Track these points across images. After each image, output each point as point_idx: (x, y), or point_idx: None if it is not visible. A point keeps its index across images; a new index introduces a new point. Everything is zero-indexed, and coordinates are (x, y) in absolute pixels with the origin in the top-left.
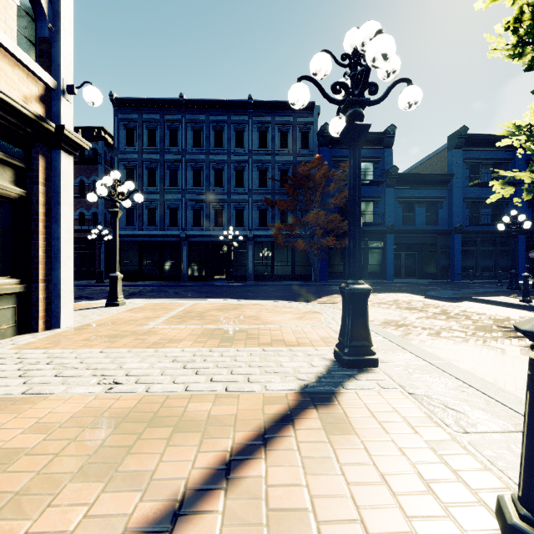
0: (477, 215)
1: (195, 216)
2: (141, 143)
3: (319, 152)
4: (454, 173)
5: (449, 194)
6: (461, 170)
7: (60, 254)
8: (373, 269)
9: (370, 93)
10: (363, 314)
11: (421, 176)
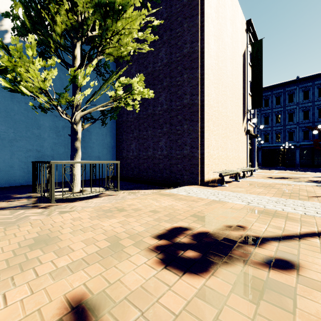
0: None
1: (265, 138)
2: None
3: None
4: None
5: None
6: None
7: (255, 158)
8: None
9: None
10: None
11: None
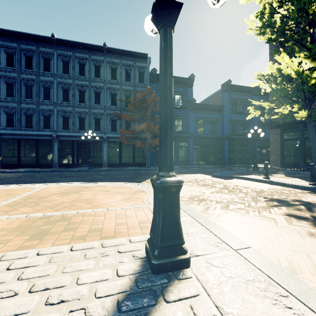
0: (236, 129)
1: (64, 122)
2: (19, 66)
3: (150, 86)
4: (224, 105)
5: (222, 117)
6: (228, 104)
7: None
8: (182, 159)
9: None
10: (174, 209)
11: (208, 106)
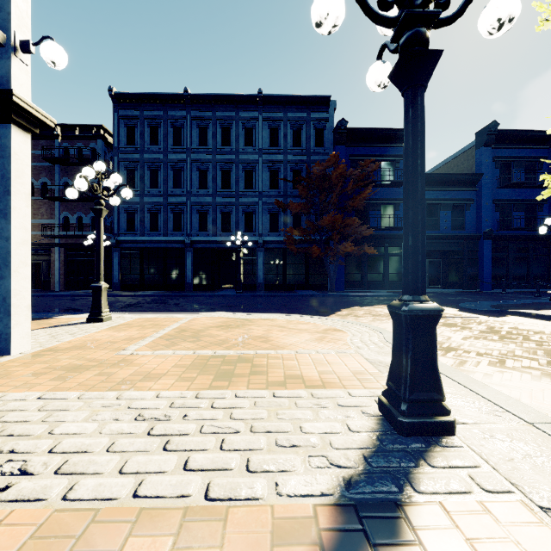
0: (509, 219)
1: (201, 220)
2: (142, 142)
3: (335, 150)
4: (483, 172)
5: (477, 196)
6: (491, 170)
7: (10, 258)
8: (394, 278)
9: (438, 6)
10: (429, 349)
11: (447, 176)
